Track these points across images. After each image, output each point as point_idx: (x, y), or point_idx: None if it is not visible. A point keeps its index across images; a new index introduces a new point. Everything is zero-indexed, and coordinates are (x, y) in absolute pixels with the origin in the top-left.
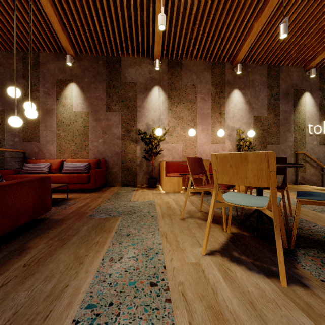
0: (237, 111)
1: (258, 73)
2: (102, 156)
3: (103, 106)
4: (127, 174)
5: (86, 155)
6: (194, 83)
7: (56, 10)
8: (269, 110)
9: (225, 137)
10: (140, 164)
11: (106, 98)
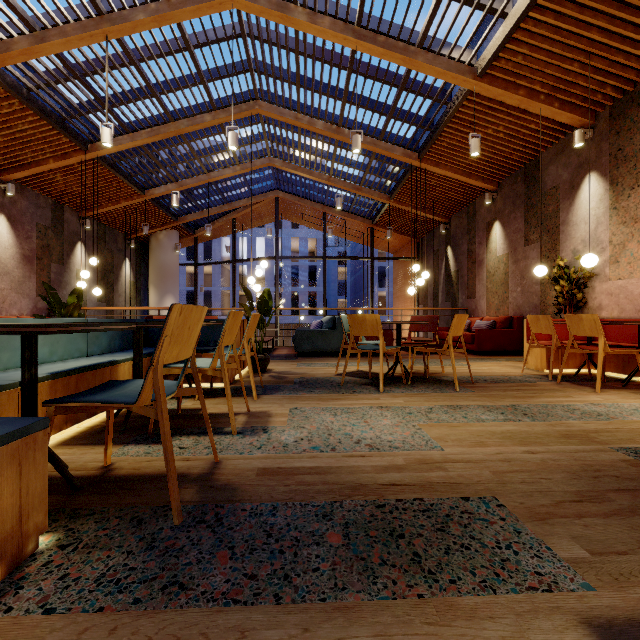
0: None
1: None
2: (520, 312)
3: (521, 241)
4: None
5: (506, 310)
6: None
7: (456, 168)
8: None
9: None
10: None
11: (524, 227)
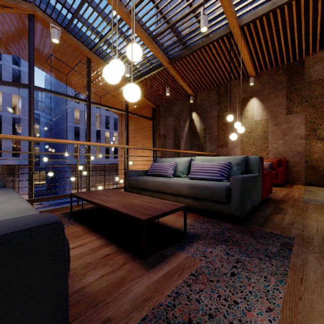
0: None
1: None
2: (281, 156)
3: (283, 111)
4: (312, 173)
5: (265, 155)
6: None
7: (248, 50)
8: None
9: None
10: None
11: (286, 102)
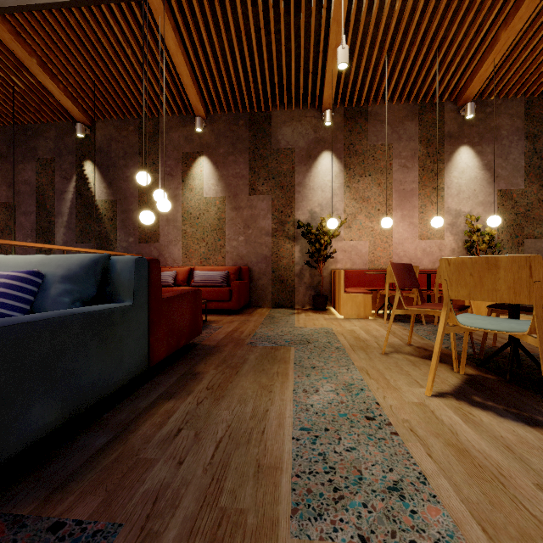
0: (466, 184)
1: (507, 115)
2: (243, 262)
3: (245, 188)
4: (281, 289)
5: (221, 260)
6: (388, 141)
7: (186, 59)
8: (530, 178)
9: (444, 228)
10: (301, 274)
11: (249, 175)
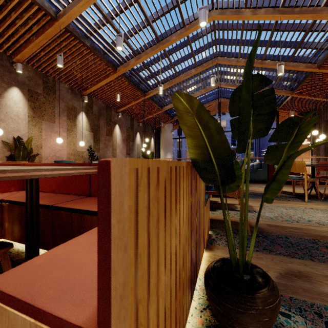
0: None
1: None
2: None
3: None
4: None
5: None
6: None
7: None
8: None
9: None
10: None
11: None
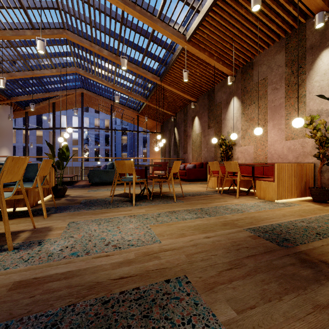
0: (328, 83)
1: None
2: (206, 160)
3: (206, 126)
4: None
5: (200, 159)
6: (264, 76)
7: (178, 88)
8: None
9: (306, 128)
10: None
11: (208, 120)
